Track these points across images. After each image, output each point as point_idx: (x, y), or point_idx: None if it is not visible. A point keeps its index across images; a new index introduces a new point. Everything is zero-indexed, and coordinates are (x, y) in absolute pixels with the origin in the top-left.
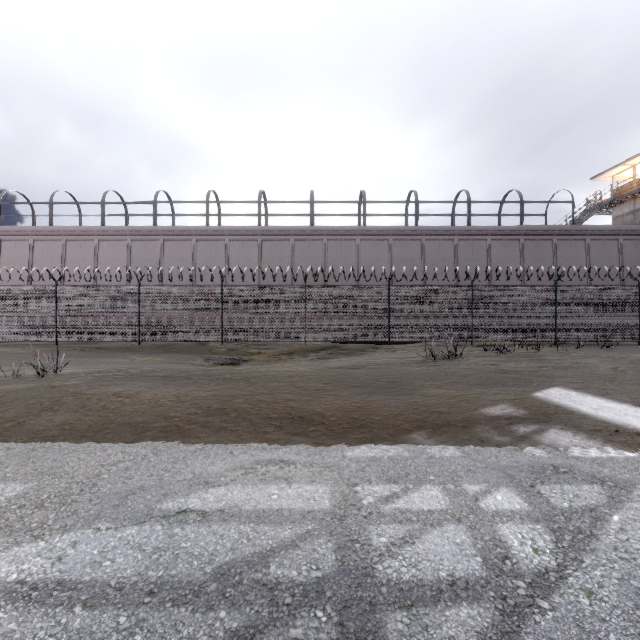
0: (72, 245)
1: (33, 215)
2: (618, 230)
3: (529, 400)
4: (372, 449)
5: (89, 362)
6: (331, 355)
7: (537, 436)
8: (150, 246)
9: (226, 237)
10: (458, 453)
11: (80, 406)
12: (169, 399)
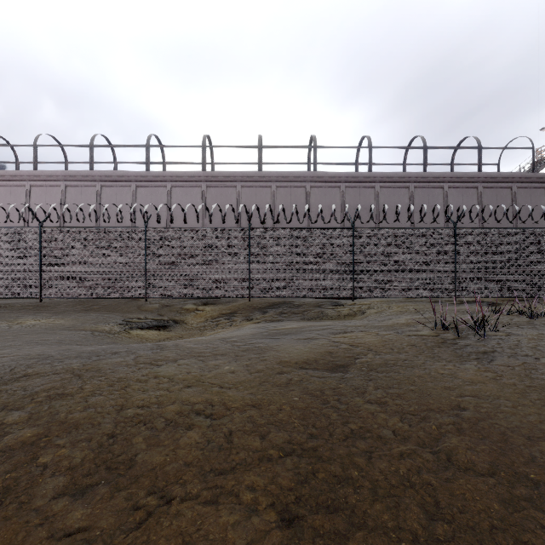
0: (1, 191)
1: None
2: None
3: None
4: None
5: None
6: (281, 315)
7: None
8: (86, 192)
9: (168, 183)
10: None
11: None
12: None
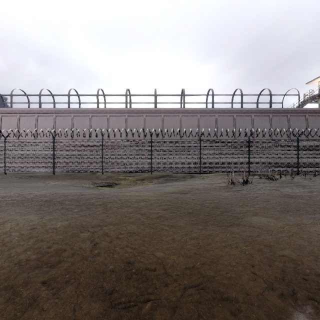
0: (23, 118)
1: (3, 102)
2: None
3: None
4: None
5: (16, 186)
6: (166, 180)
7: None
8: (66, 119)
9: (108, 114)
10: None
11: None
12: (22, 233)
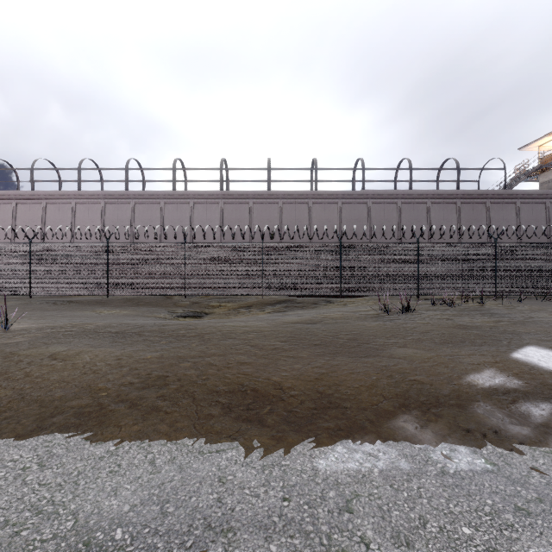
0: (51, 208)
1: (17, 181)
2: (545, 194)
3: (513, 364)
4: (352, 453)
5: (55, 315)
6: (286, 308)
7: None
8: (122, 209)
9: (191, 200)
10: (478, 462)
11: (0, 373)
12: (108, 363)
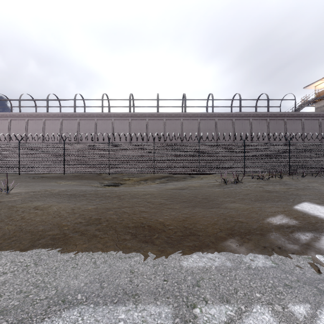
0: (31, 122)
1: (11, 107)
2: (319, 114)
3: (294, 212)
4: (201, 258)
5: (34, 185)
6: (168, 181)
7: (317, 244)
8: (72, 123)
9: (112, 118)
10: (268, 263)
11: (7, 217)
12: (67, 211)
